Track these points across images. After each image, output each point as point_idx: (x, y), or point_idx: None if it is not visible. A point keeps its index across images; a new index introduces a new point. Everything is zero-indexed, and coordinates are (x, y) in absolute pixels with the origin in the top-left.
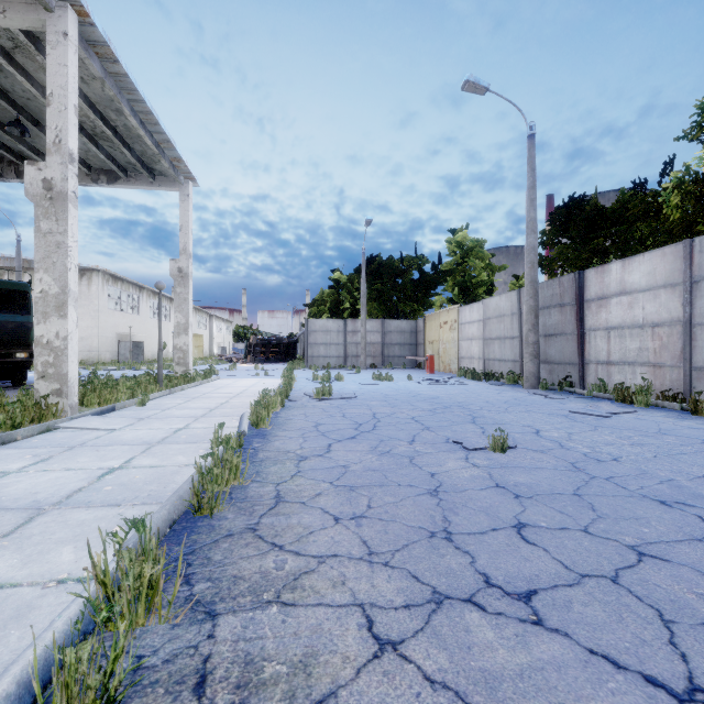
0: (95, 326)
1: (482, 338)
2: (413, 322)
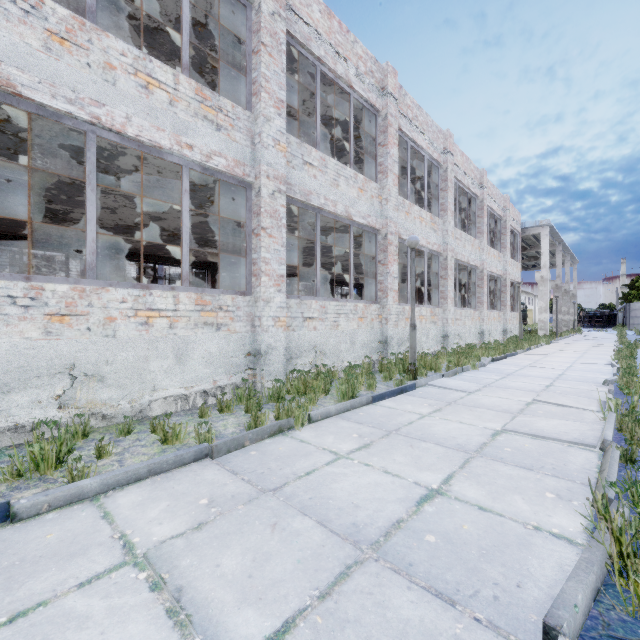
0: None
1: None
2: None
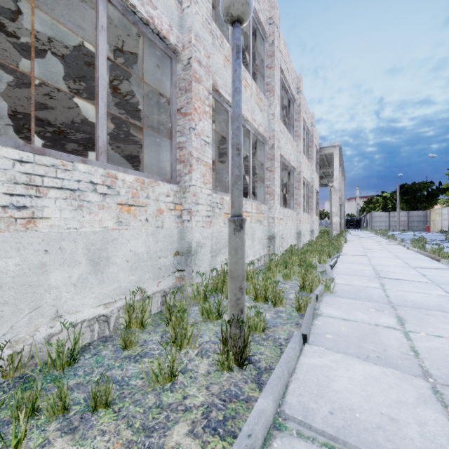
0: None
1: (448, 220)
2: (424, 212)
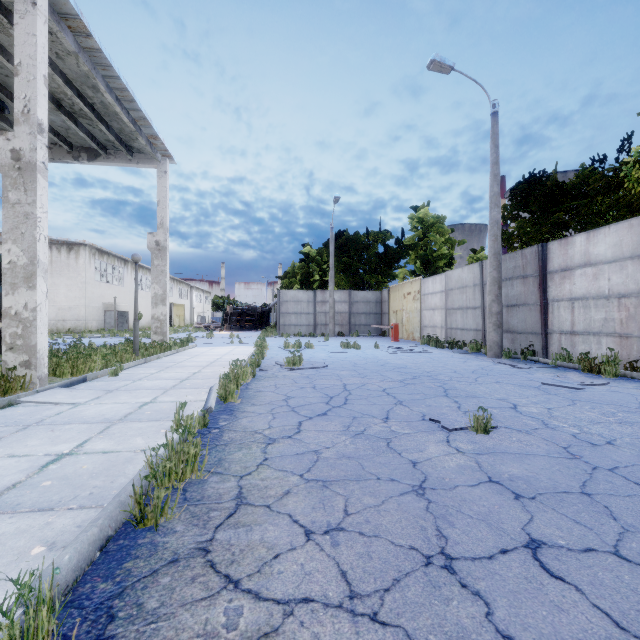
0: (82, 296)
1: (444, 308)
2: (378, 293)
